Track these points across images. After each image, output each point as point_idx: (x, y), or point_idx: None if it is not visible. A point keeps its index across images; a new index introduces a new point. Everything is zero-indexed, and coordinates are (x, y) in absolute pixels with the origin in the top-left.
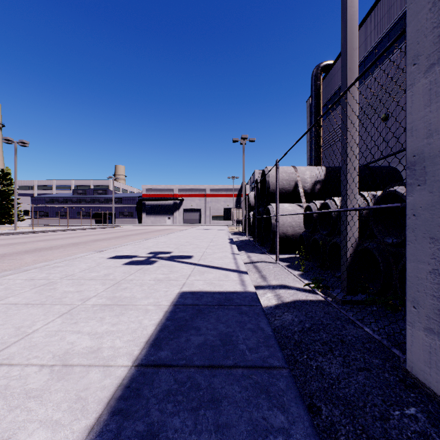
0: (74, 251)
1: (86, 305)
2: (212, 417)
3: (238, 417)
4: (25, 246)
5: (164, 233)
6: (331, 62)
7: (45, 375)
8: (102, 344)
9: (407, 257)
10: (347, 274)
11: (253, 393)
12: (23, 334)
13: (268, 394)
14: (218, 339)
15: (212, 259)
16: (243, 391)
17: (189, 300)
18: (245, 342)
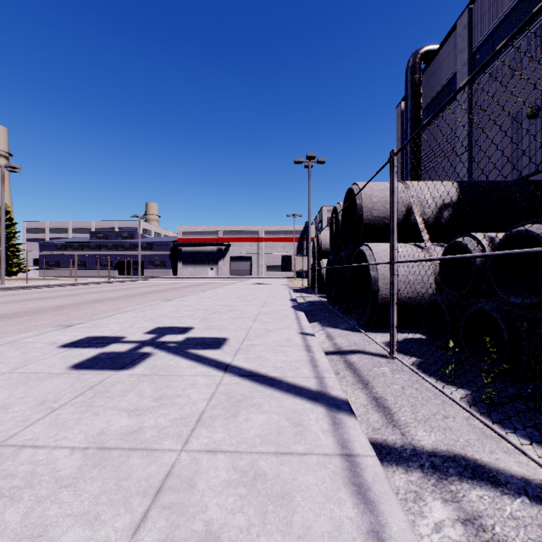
0: (43, 321)
1: None
2: None
3: None
4: None
5: (201, 289)
6: (434, 46)
7: None
8: None
9: None
10: None
11: None
12: None
13: None
14: None
15: (262, 350)
16: None
17: None
18: None
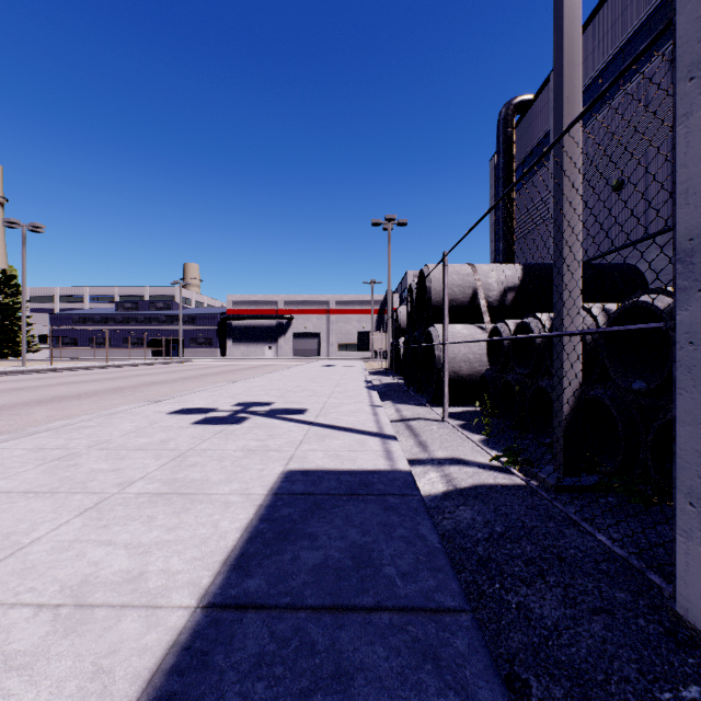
0: (115, 401)
1: (127, 494)
2: None
3: None
4: (36, 393)
5: (262, 372)
6: (529, 97)
7: (42, 625)
8: (148, 565)
9: (677, 416)
10: (563, 442)
11: (410, 661)
12: (14, 547)
13: (437, 662)
14: (347, 556)
15: (338, 415)
16: (393, 657)
17: (299, 486)
18: (394, 561)
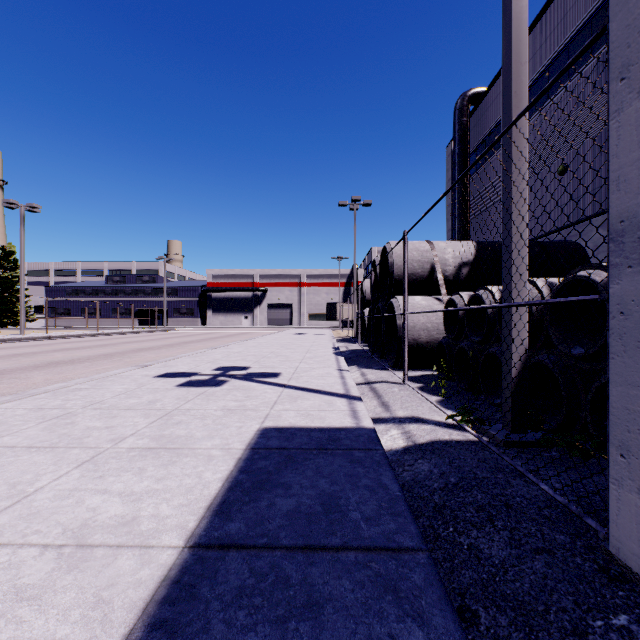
0: (106, 366)
1: (119, 449)
2: (308, 634)
3: (351, 634)
4: (34, 358)
5: (239, 339)
6: (482, 89)
7: (48, 562)
8: (140, 510)
9: (610, 378)
10: (511, 402)
11: (373, 593)
12: (20, 495)
13: (397, 594)
14: (318, 503)
15: (308, 378)
16: (358, 589)
17: (274, 441)
18: (359, 507)
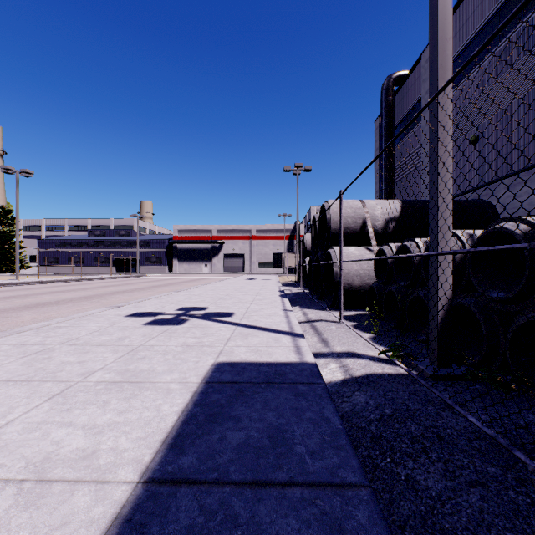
0: (86, 306)
1: (88, 382)
2: None
3: None
4: (25, 300)
5: (200, 283)
6: (405, 72)
7: (7, 499)
8: (100, 444)
9: None
10: (438, 340)
11: (319, 533)
12: None
13: (342, 534)
14: (265, 436)
15: (258, 317)
16: (304, 529)
17: (226, 375)
18: (303, 440)
